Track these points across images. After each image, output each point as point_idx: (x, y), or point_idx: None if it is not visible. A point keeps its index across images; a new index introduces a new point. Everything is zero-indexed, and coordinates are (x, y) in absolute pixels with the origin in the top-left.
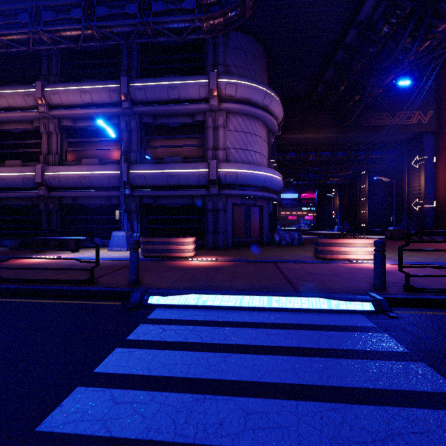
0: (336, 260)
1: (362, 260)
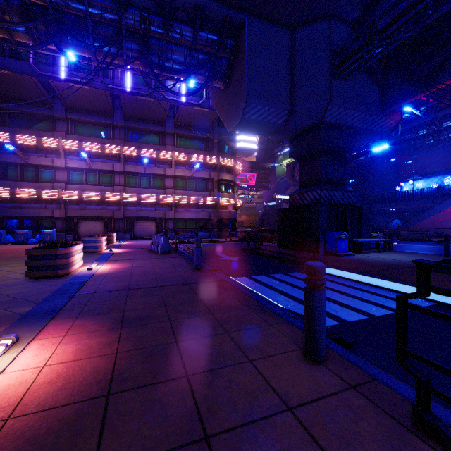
0: (79, 273)
1: (78, 267)
